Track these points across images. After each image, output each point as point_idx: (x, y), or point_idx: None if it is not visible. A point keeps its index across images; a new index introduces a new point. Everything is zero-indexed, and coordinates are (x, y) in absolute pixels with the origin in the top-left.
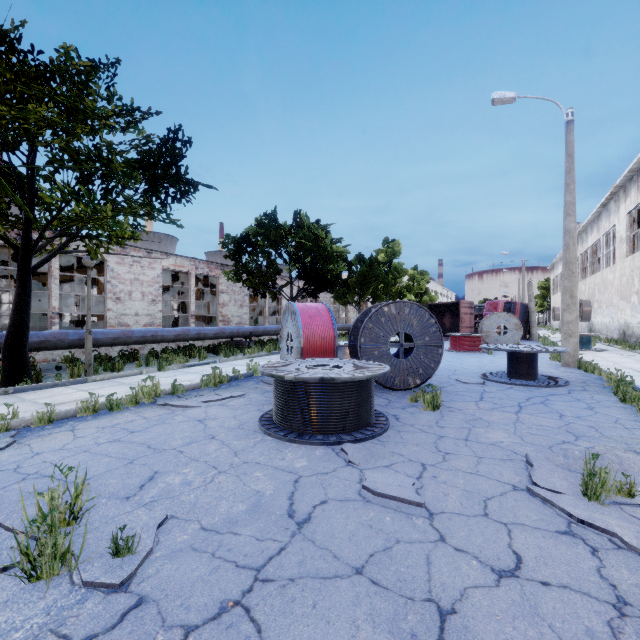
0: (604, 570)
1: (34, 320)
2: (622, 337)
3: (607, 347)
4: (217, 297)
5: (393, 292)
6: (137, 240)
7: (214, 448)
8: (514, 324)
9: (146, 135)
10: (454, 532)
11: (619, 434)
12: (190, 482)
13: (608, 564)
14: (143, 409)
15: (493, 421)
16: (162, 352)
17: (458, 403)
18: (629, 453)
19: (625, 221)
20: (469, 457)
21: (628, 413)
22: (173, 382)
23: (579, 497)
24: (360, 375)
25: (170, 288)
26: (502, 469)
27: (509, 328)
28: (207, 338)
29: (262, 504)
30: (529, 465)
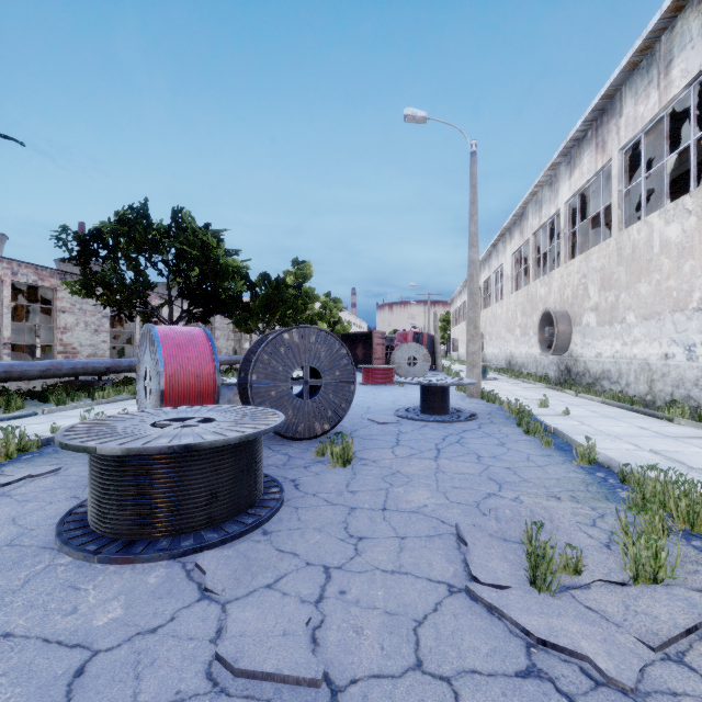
0: None
1: None
2: (508, 366)
3: (498, 376)
4: (54, 318)
5: (304, 320)
6: None
7: None
8: (423, 355)
9: None
10: None
11: (536, 475)
12: None
13: None
14: None
15: (413, 474)
16: None
17: (373, 452)
18: (552, 500)
19: (511, 261)
20: (389, 541)
21: (535, 447)
22: None
23: (527, 589)
24: (234, 435)
25: None
26: (431, 555)
27: (419, 359)
28: (27, 378)
29: None
30: (462, 543)
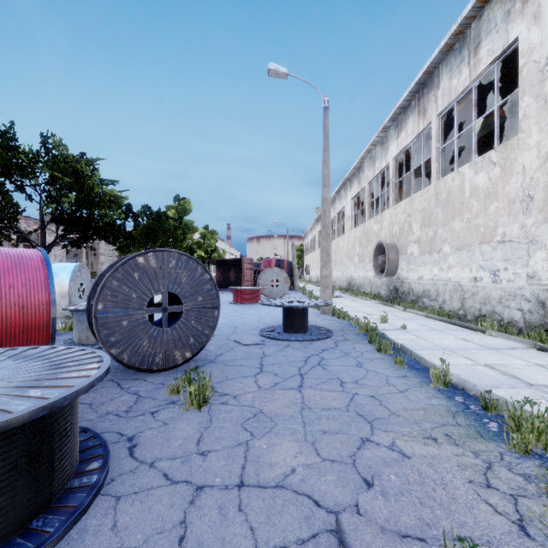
0: None
1: None
2: (349, 286)
3: (341, 294)
4: None
5: (184, 247)
6: None
7: None
8: (284, 278)
9: None
10: None
11: (402, 405)
12: None
13: None
14: None
15: (277, 414)
16: None
17: (235, 383)
18: (430, 445)
19: (351, 204)
20: None
21: (389, 366)
22: None
23: None
24: None
25: None
26: None
27: (280, 281)
28: None
29: None
30: None
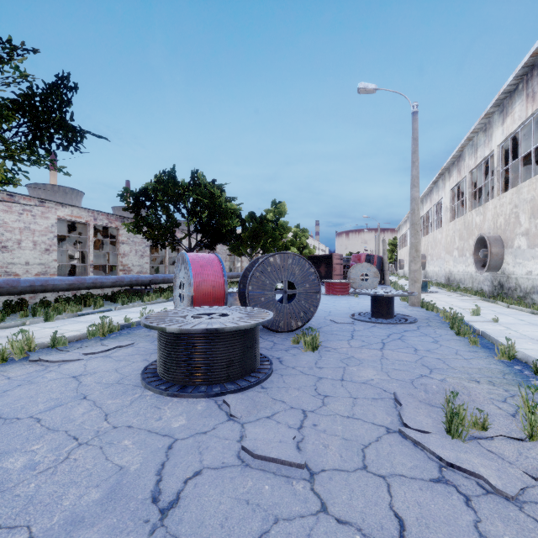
0: (481, 525)
1: None
2: (447, 282)
3: (438, 289)
4: (117, 247)
5: (280, 246)
6: (16, 185)
7: (82, 411)
8: (373, 272)
9: (24, 75)
10: (336, 496)
11: (461, 365)
12: (36, 464)
13: (483, 516)
14: (10, 367)
15: (363, 359)
16: (54, 301)
17: (333, 342)
18: (472, 383)
19: (449, 195)
20: (345, 399)
21: (463, 345)
22: (53, 334)
23: (443, 435)
24: (244, 324)
25: (71, 238)
26: (375, 410)
27: (370, 275)
28: (104, 286)
29: (122, 486)
30: (398, 404)
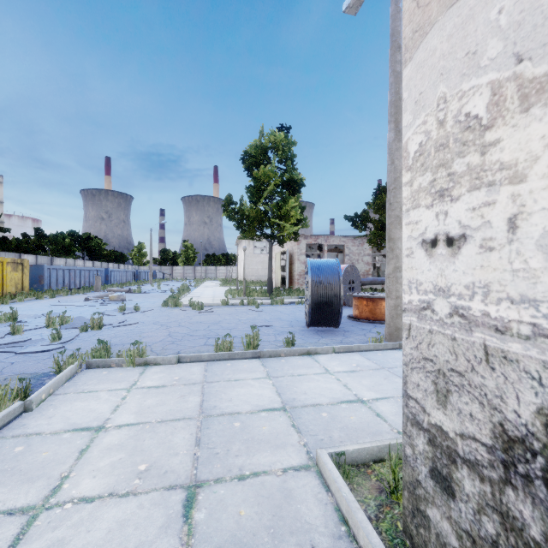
0: None
1: (381, 274)
2: None
3: None
4: None
5: None
6: None
7: None
8: None
9: None
10: None
11: None
12: None
13: None
14: None
15: None
16: None
17: None
18: None
19: None
20: None
21: None
22: None
23: None
24: None
25: None
26: None
27: None
28: None
29: None
30: None
